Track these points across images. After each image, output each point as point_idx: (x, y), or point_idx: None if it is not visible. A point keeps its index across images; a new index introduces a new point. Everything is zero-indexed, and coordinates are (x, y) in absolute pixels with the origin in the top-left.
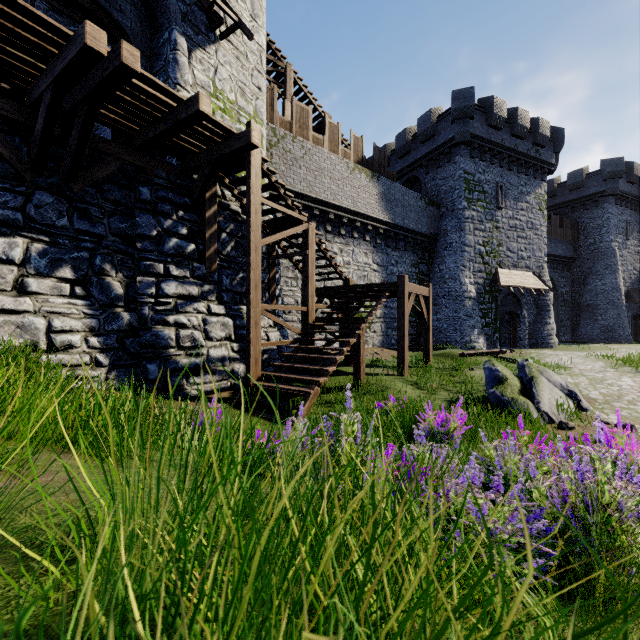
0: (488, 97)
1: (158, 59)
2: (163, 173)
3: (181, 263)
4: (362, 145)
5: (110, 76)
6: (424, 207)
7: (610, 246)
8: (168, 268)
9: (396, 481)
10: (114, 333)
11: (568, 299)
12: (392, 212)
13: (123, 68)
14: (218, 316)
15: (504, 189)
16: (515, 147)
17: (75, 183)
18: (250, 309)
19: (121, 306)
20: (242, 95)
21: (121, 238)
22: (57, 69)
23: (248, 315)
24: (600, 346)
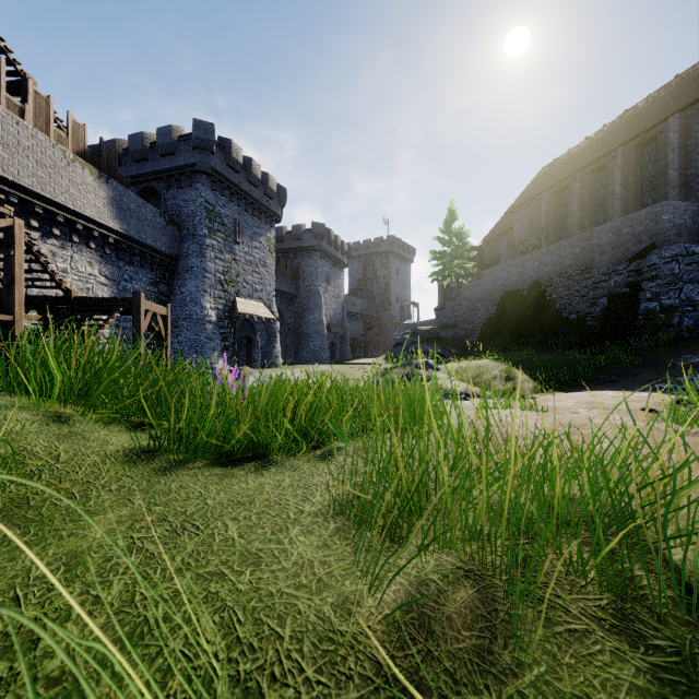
0: (227, 139)
1: None
2: None
3: None
4: (85, 135)
5: None
6: (164, 225)
7: (318, 289)
8: None
9: None
10: None
11: (292, 329)
12: (126, 222)
13: None
14: None
15: (242, 226)
16: (250, 192)
17: None
18: None
19: None
20: None
21: None
22: None
23: None
24: (310, 365)
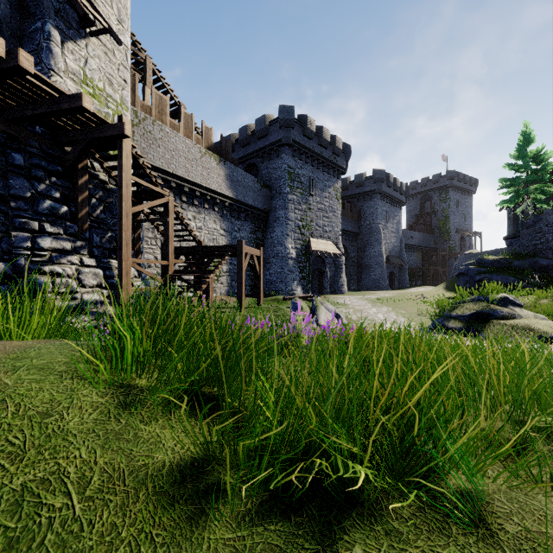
0: (304, 115)
1: (29, 42)
2: (36, 143)
3: (55, 222)
4: (212, 134)
5: (3, 70)
6: (260, 188)
7: (378, 227)
8: (43, 226)
9: None
10: None
11: (355, 261)
12: (235, 190)
13: (18, 68)
14: (90, 267)
15: (314, 182)
16: (321, 153)
17: None
18: (122, 262)
19: None
20: (110, 85)
21: None
22: None
23: (120, 266)
24: (371, 292)
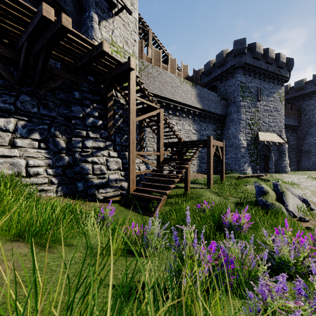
0: (253, 43)
1: (83, 26)
2: (86, 84)
3: (95, 130)
4: (187, 69)
5: (56, 32)
6: (219, 100)
7: None
8: (88, 133)
9: (217, 266)
10: (60, 167)
11: (295, 147)
12: (203, 103)
13: (63, 28)
14: (114, 158)
15: (261, 90)
16: (267, 68)
17: (41, 90)
18: (130, 154)
19: (64, 153)
20: (126, 44)
21: (64, 118)
22: (29, 30)
23: (129, 157)
24: (313, 172)
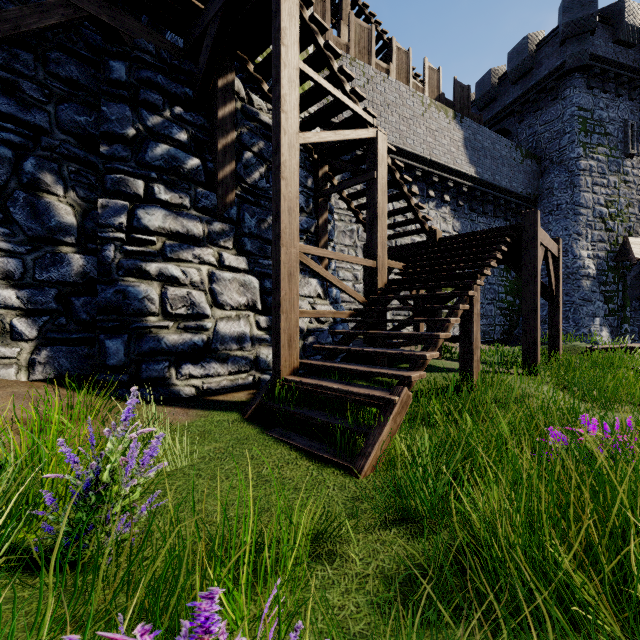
0: (615, 3)
1: None
2: (150, 45)
3: (176, 184)
4: (439, 79)
5: None
6: (520, 160)
7: None
8: (151, 188)
9: None
10: (53, 286)
11: None
12: (479, 164)
13: None
14: (236, 273)
15: (635, 130)
16: None
17: None
18: (279, 247)
19: (70, 244)
20: None
21: (79, 139)
22: None
23: (276, 259)
24: None
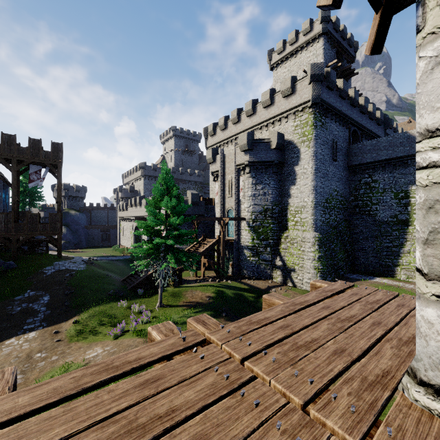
0: None
1: None
2: None
3: None
4: None
5: None
6: None
7: None
8: None
9: None
10: None
11: None
12: None
13: None
14: None
15: None
16: None
17: None
18: None
19: None
20: None
21: None
22: None
23: None
24: None
